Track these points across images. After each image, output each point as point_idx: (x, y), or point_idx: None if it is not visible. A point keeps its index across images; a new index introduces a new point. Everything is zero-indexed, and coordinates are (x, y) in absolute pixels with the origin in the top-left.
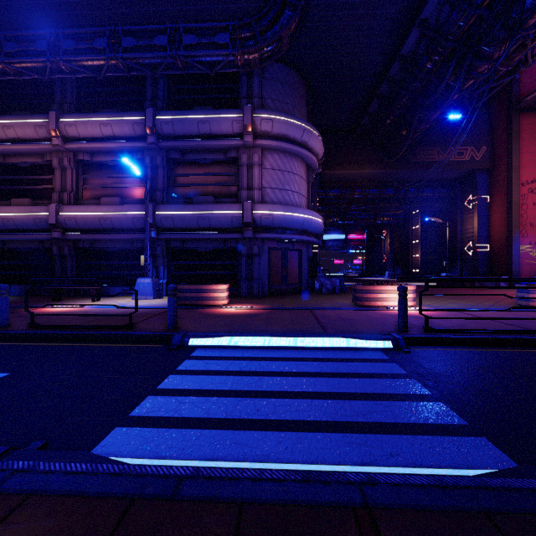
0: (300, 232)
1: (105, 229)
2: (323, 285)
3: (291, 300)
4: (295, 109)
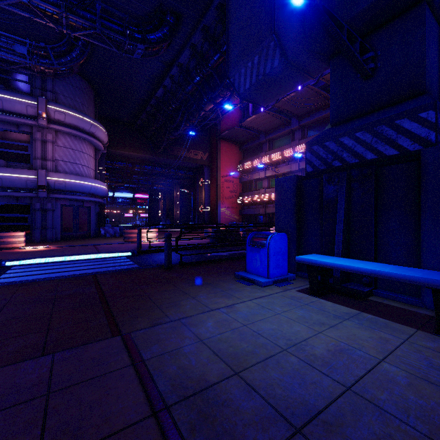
0: (88, 195)
1: None
2: (107, 231)
3: (80, 241)
4: (84, 106)
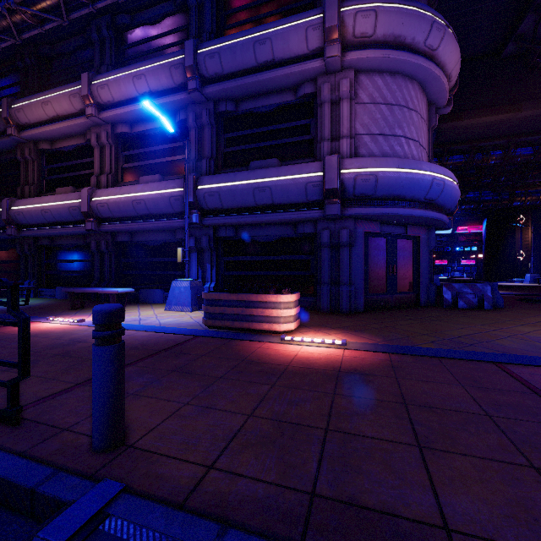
0: (422, 204)
1: (140, 215)
2: (459, 294)
3: (413, 323)
4: None
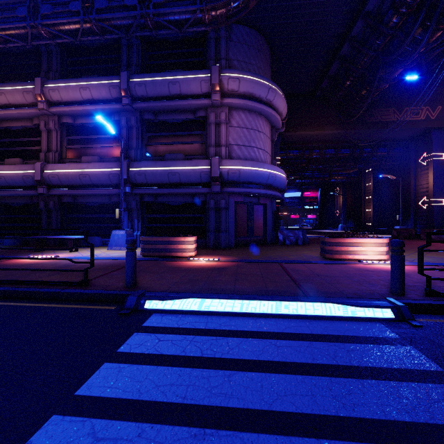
0: (265, 186)
1: (84, 185)
2: (287, 237)
3: (257, 251)
4: (260, 70)
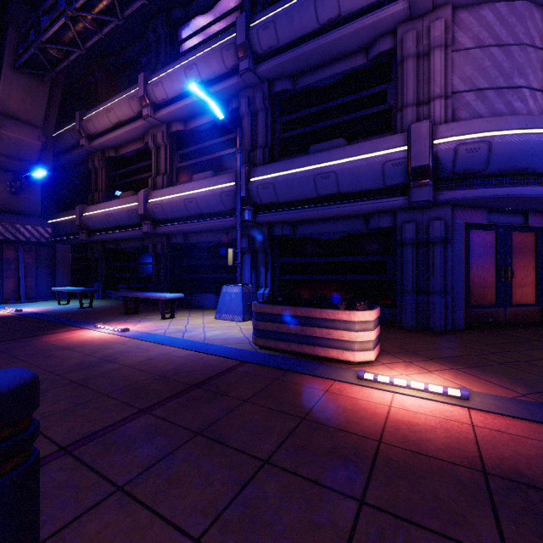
0: None
1: (192, 215)
2: None
3: None
4: None
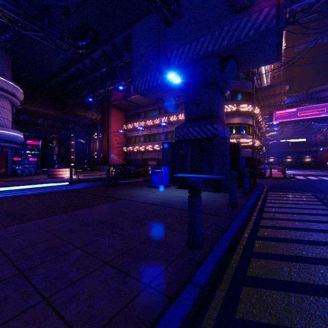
0: (10, 142)
1: None
2: (24, 171)
3: (8, 179)
4: (5, 71)
